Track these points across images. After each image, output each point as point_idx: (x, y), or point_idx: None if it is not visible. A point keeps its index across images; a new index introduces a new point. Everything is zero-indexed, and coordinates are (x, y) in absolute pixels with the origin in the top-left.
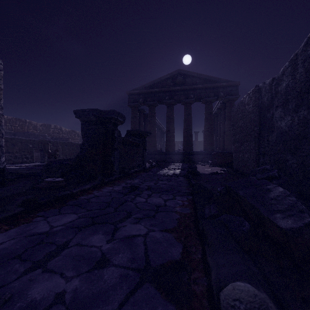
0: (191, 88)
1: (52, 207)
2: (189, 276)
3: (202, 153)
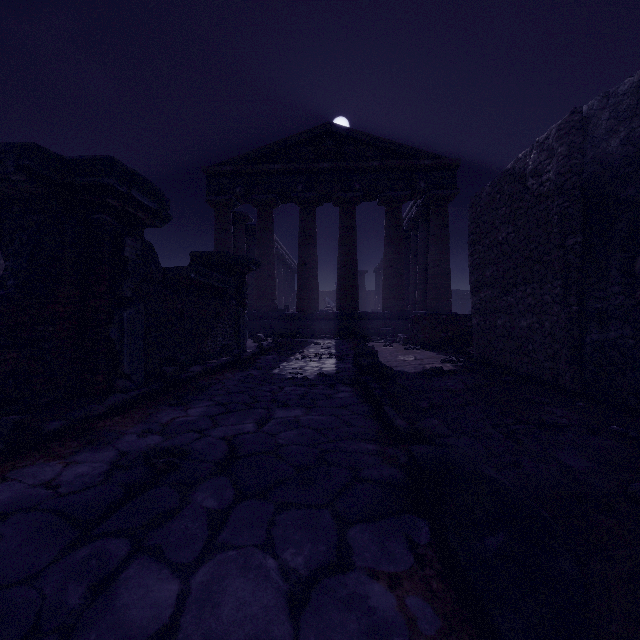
0: (356, 169)
1: None
2: None
3: (380, 316)
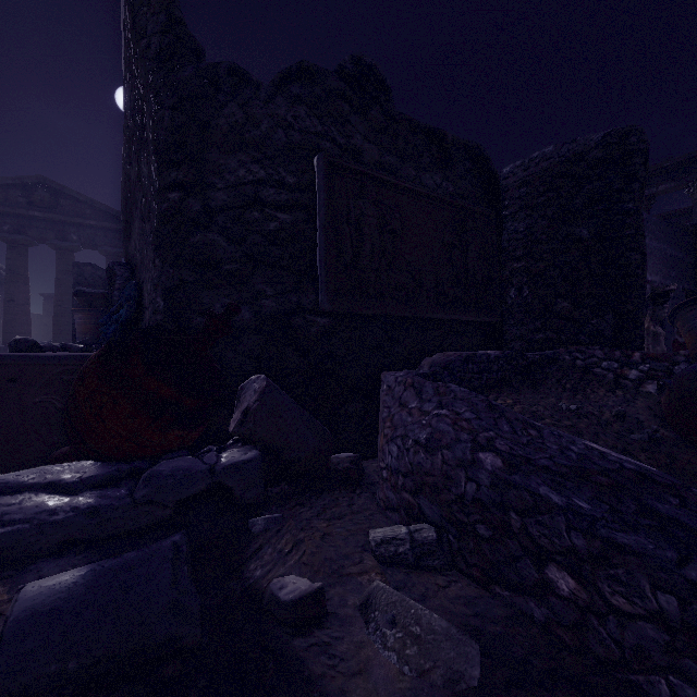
0: (72, 222)
1: None
2: None
3: None
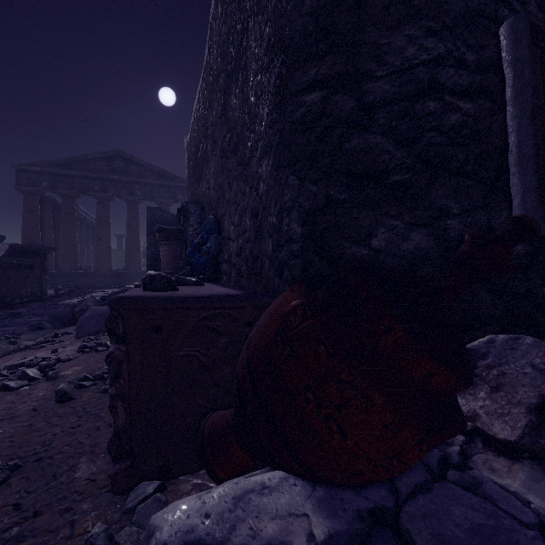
0: (137, 182)
1: None
2: None
3: None
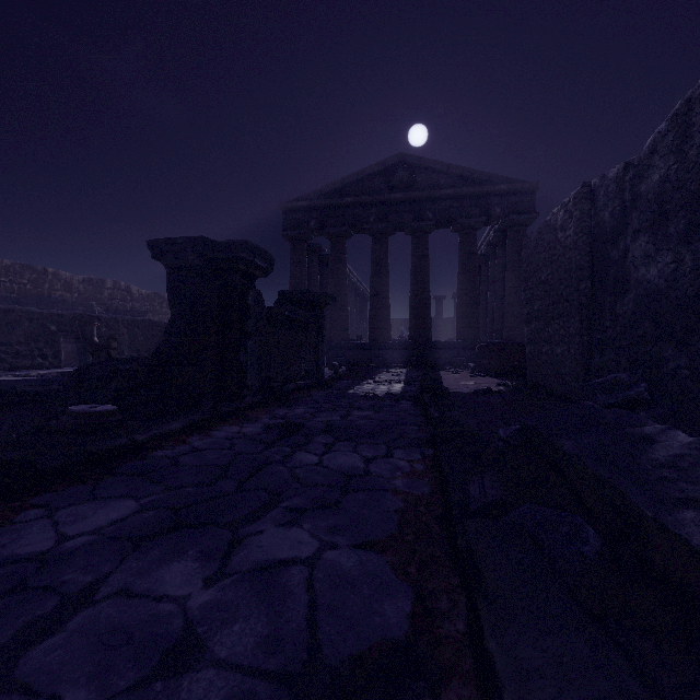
0: (428, 198)
1: (77, 479)
2: (434, 699)
3: (453, 345)
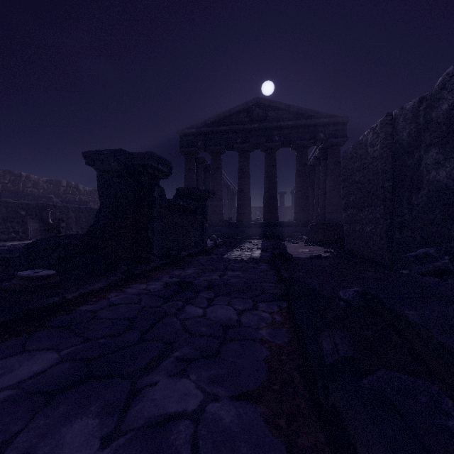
0: (276, 127)
1: (14, 333)
2: None
3: (292, 224)
